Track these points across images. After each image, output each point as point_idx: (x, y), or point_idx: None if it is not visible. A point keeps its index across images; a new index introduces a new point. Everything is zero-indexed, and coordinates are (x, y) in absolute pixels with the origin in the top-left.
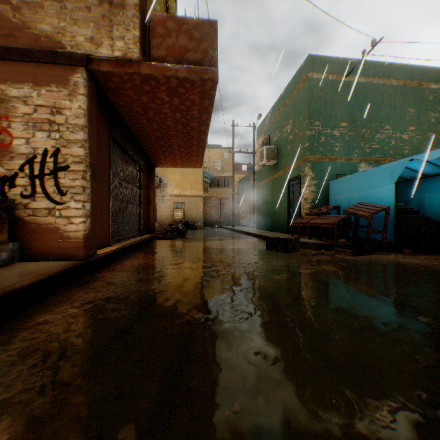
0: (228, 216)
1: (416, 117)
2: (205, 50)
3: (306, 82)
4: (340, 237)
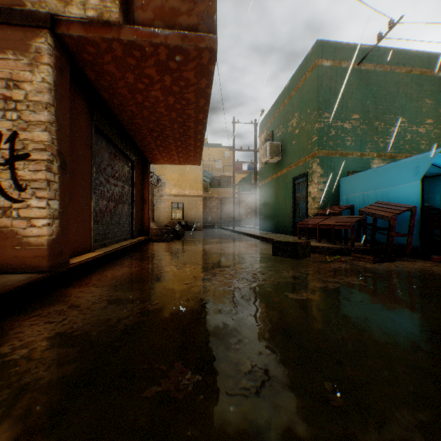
0: (229, 216)
1: (433, 109)
2: (201, 14)
3: (314, 71)
4: (356, 241)
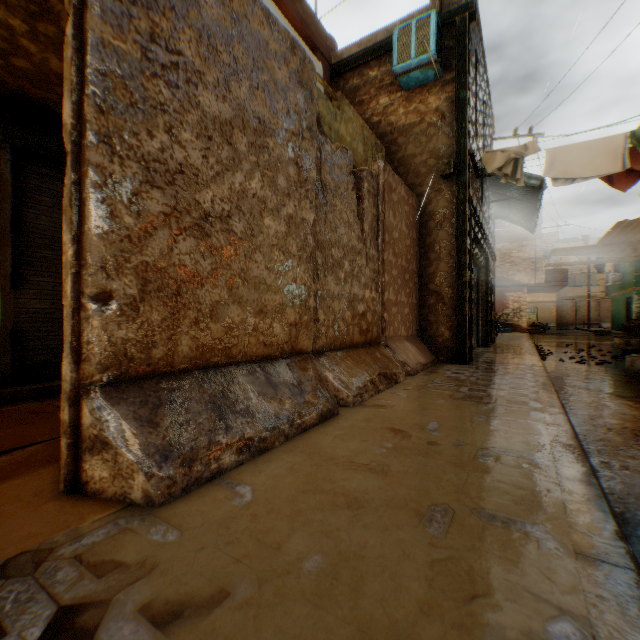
0: (584, 318)
1: None
2: (562, 276)
3: None
4: (636, 331)
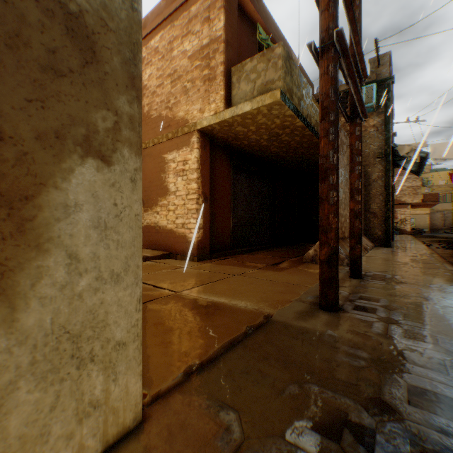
0: (450, 225)
1: None
2: (434, 198)
3: None
4: None
